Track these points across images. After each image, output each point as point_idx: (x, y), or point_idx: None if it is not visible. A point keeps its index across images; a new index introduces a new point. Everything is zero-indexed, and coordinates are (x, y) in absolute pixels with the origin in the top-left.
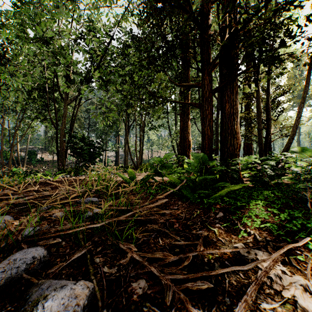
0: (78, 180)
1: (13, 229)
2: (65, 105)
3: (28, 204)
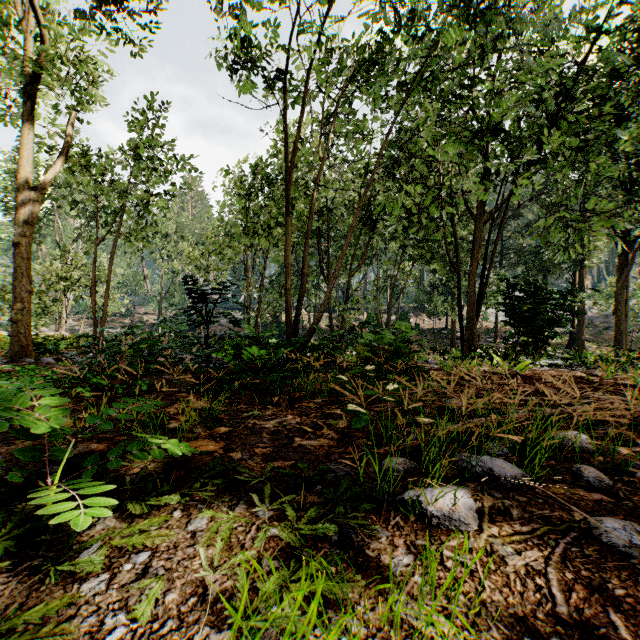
0: (575, 378)
1: (635, 461)
2: (478, 226)
3: (552, 414)
